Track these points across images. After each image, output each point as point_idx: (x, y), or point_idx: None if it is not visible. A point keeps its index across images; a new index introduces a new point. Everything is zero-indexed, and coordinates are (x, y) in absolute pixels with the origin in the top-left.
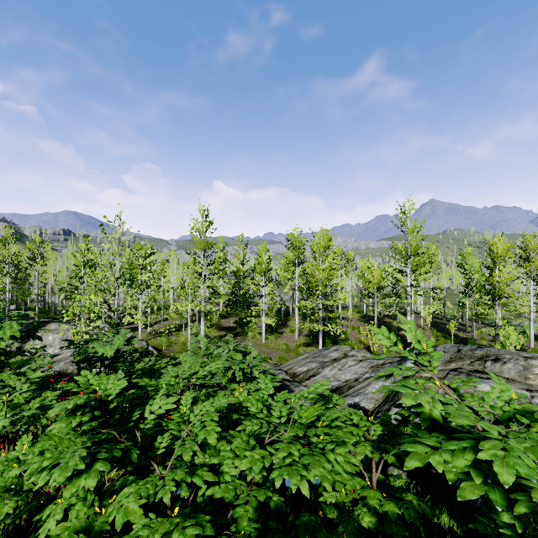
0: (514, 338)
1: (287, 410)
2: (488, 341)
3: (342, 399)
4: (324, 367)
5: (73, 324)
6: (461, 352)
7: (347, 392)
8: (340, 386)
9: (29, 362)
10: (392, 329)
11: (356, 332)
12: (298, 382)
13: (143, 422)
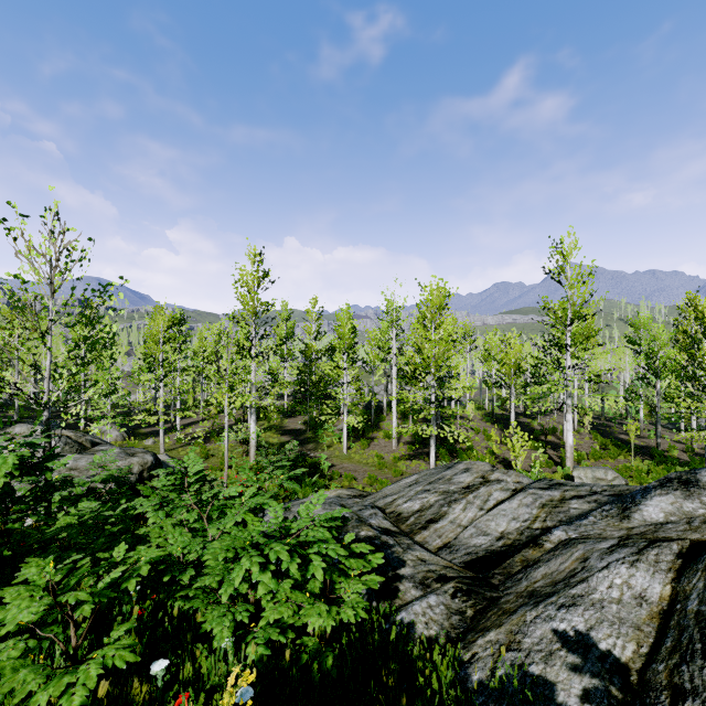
0: None
1: None
2: (680, 451)
3: None
4: (450, 503)
5: None
6: None
7: (526, 577)
8: (494, 548)
9: None
10: (534, 432)
11: (482, 437)
12: (408, 534)
13: None
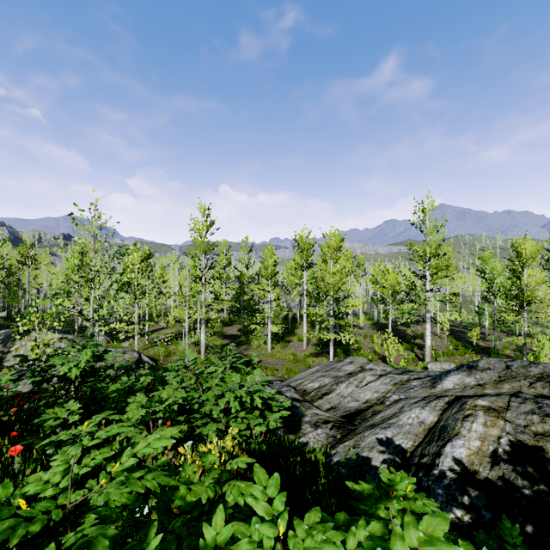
0: (547, 348)
1: None
2: (511, 351)
3: (407, 479)
4: (338, 383)
5: (33, 334)
6: (512, 369)
7: (372, 419)
8: (360, 408)
9: None
10: (407, 337)
11: (369, 341)
12: (309, 402)
13: None
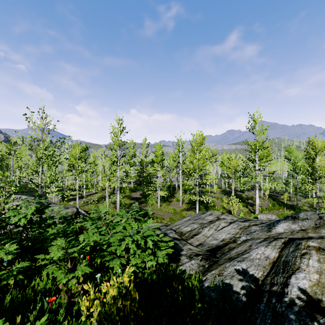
0: None
1: None
2: (307, 207)
3: None
4: (203, 228)
5: None
6: (324, 219)
7: (229, 253)
8: (219, 244)
9: None
10: (243, 199)
11: (220, 201)
12: (185, 240)
13: None
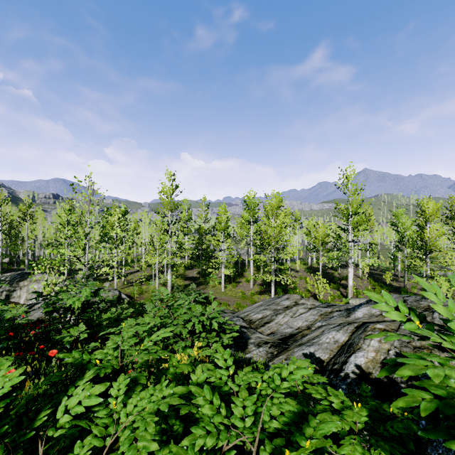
0: (444, 287)
1: (254, 405)
2: (418, 290)
3: (309, 365)
4: (277, 315)
5: (44, 276)
6: (407, 303)
7: (301, 340)
8: (293, 333)
9: (1, 313)
10: (334, 279)
11: (303, 282)
12: (254, 329)
13: (54, 424)
